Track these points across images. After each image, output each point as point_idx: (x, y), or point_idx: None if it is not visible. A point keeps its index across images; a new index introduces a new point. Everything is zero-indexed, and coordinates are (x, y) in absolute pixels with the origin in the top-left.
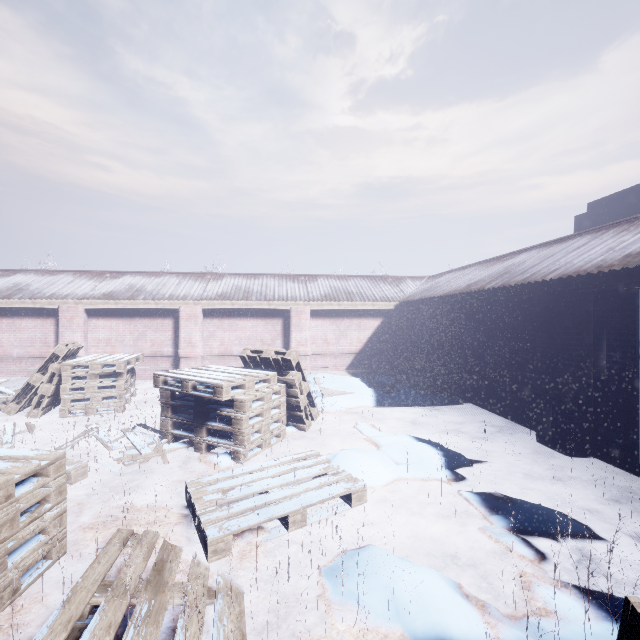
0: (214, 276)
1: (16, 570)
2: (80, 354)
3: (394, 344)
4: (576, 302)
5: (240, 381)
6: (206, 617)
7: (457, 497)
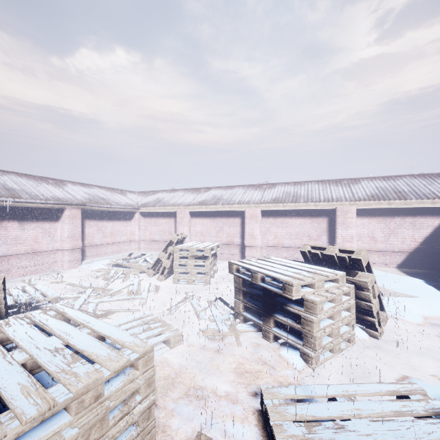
0: (268, 186)
1: None
2: (187, 240)
3: None
4: None
5: (309, 280)
6: None
7: None
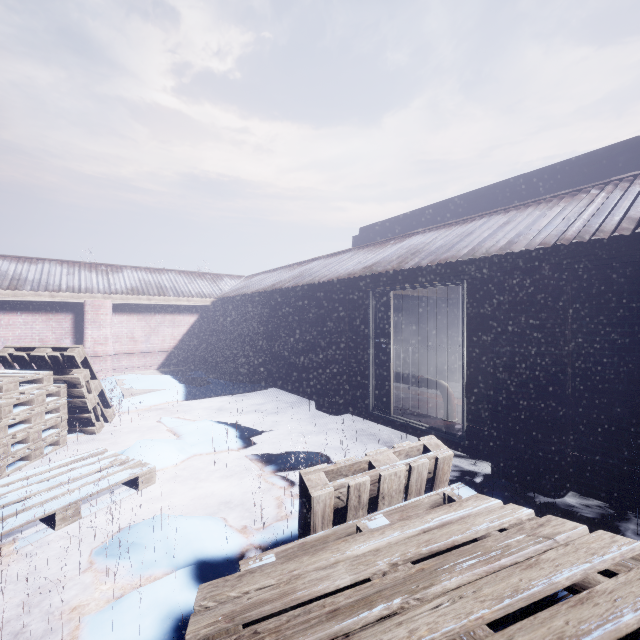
0: None
1: None
2: None
3: (211, 340)
4: (338, 300)
5: None
6: None
7: (243, 460)
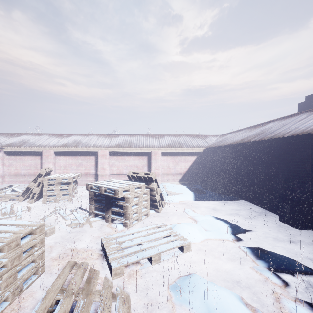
0: (114, 135)
1: (21, 280)
2: (52, 173)
3: (203, 169)
4: (301, 148)
5: (127, 188)
6: (111, 308)
7: (238, 249)
